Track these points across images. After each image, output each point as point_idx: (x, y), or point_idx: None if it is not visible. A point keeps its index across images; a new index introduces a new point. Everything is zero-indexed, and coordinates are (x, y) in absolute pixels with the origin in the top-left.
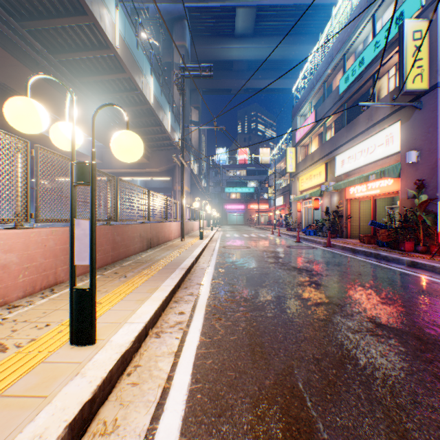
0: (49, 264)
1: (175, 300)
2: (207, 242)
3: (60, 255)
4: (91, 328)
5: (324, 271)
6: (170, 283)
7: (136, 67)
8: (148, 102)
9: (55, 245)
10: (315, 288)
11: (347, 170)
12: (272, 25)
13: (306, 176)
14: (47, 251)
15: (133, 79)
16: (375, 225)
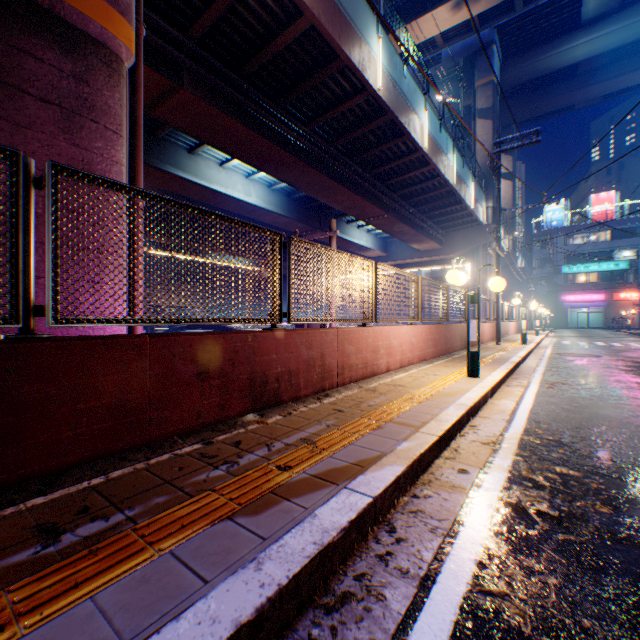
0: (422, 347)
1: (511, 378)
2: (531, 347)
3: (425, 342)
4: (477, 371)
5: None
6: (505, 367)
7: (438, 154)
8: (449, 184)
9: (424, 335)
10: None
11: None
12: None
13: None
14: (422, 339)
15: (436, 169)
16: None
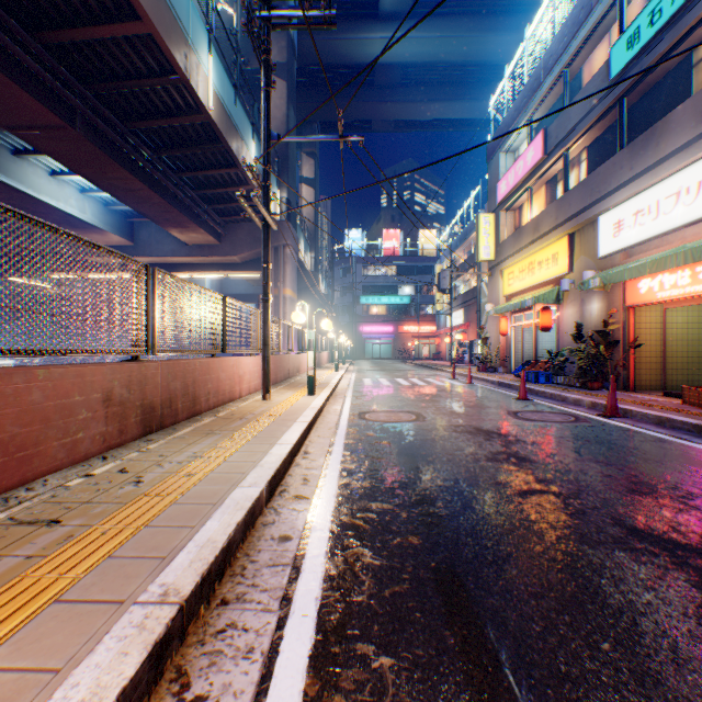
0: None
1: None
2: (321, 403)
3: None
4: None
5: None
6: None
7: (167, 13)
8: (203, 104)
9: None
10: None
11: (632, 241)
12: None
13: (522, 265)
14: None
15: (160, 38)
16: None
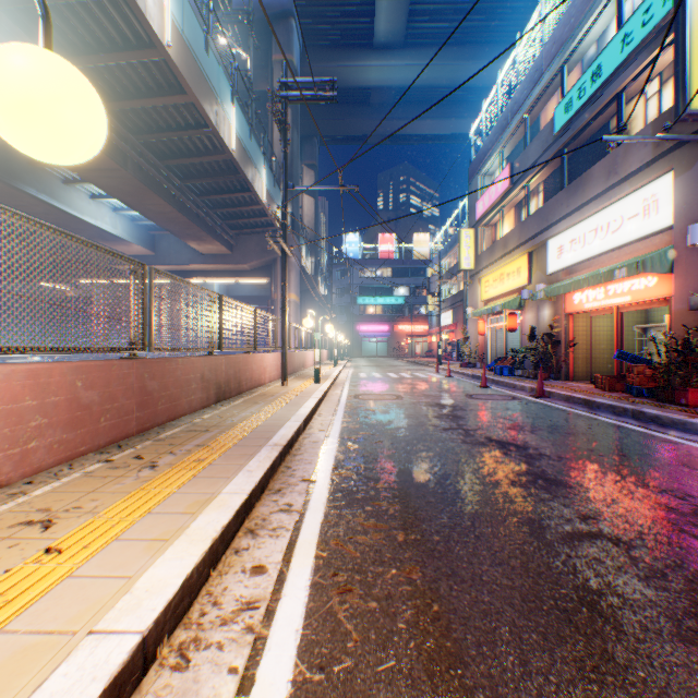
0: None
1: (250, 526)
2: (327, 387)
3: (1, 426)
4: None
5: (552, 447)
6: (243, 485)
7: (205, 84)
8: (228, 148)
9: None
10: (548, 491)
11: (569, 262)
12: (435, 27)
13: (495, 275)
14: None
15: (200, 105)
16: (626, 358)
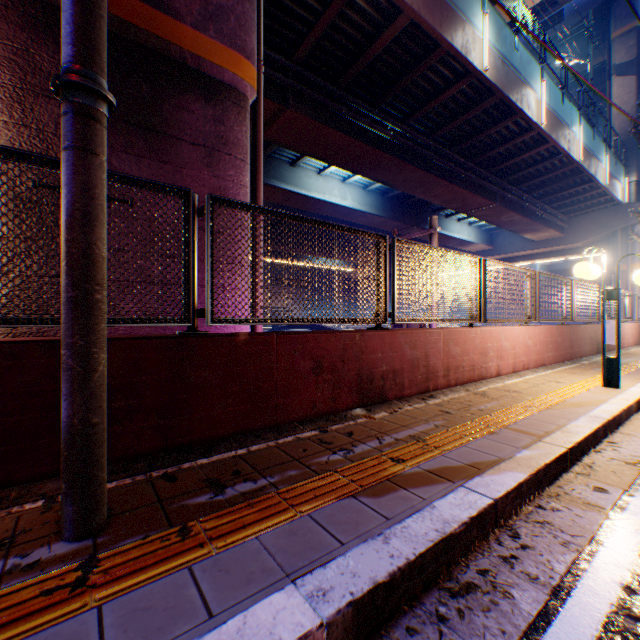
0: (540, 350)
1: None
2: None
3: (543, 345)
4: (616, 380)
5: None
6: None
7: (559, 128)
8: (574, 161)
9: (541, 337)
10: None
11: None
12: None
13: None
14: (539, 341)
15: (556, 145)
16: None
